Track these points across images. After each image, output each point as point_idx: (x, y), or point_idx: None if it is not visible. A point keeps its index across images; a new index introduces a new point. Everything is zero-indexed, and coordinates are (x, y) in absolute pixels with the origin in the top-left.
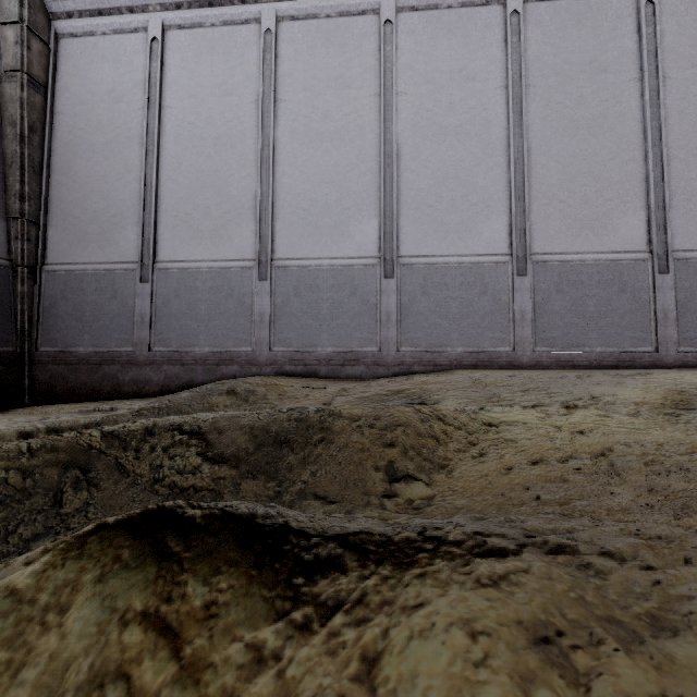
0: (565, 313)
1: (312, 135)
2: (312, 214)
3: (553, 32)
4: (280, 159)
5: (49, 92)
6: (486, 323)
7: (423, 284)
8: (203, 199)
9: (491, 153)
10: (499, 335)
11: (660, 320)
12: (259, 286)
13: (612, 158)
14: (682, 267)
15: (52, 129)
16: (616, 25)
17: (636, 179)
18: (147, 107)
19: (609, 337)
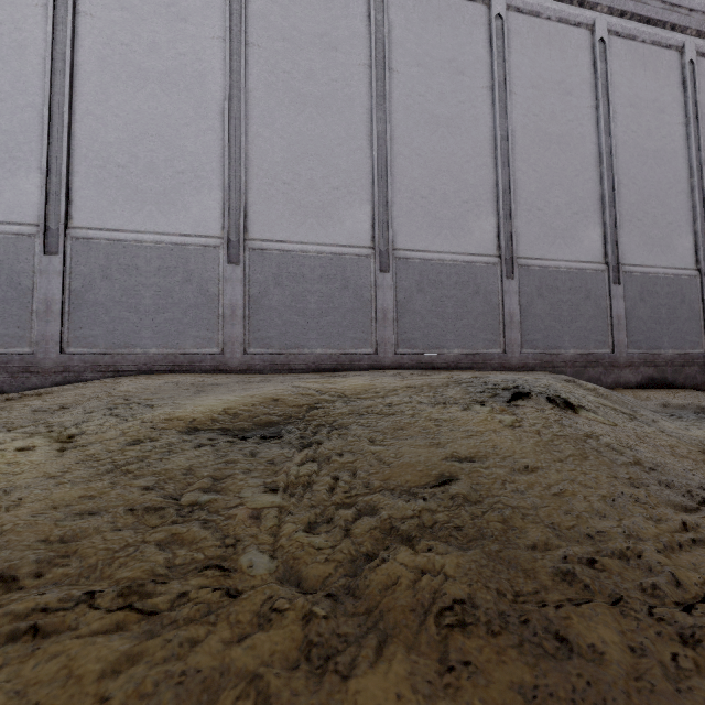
0: (284, 309)
1: None
2: None
3: None
4: None
5: None
6: (189, 319)
7: (105, 266)
8: None
9: (205, 113)
10: (205, 334)
11: (380, 320)
12: None
13: (340, 144)
14: (403, 266)
15: None
16: (349, 3)
17: (363, 170)
18: None
19: (330, 337)
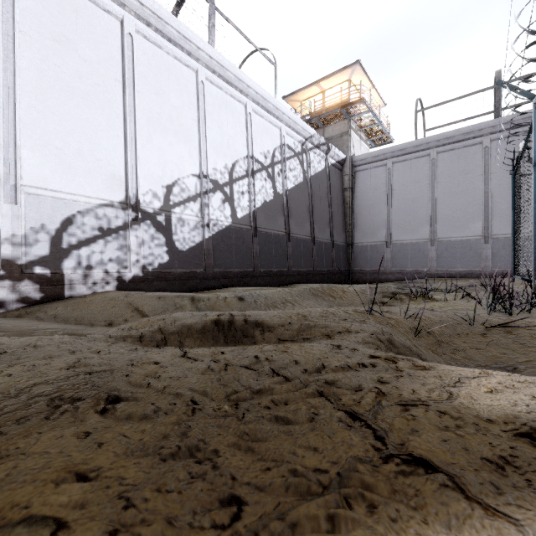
0: None
1: (451, 193)
2: (452, 221)
3: None
4: (438, 203)
5: (353, 190)
6: None
7: (503, 245)
8: (408, 219)
9: None
10: None
11: None
12: (431, 248)
13: None
14: None
15: (354, 201)
16: None
17: None
18: (387, 191)
19: None
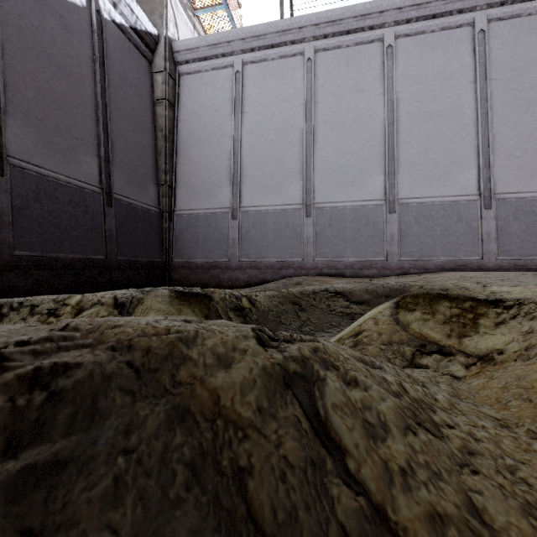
0: (520, 233)
1: (338, 123)
2: (338, 173)
3: (510, 41)
4: (317, 140)
5: (176, 108)
6: (461, 241)
7: (415, 216)
8: (268, 168)
9: (464, 127)
10: (471, 249)
11: None
12: (306, 220)
13: None
14: None
15: (177, 130)
16: None
17: None
18: (234, 113)
19: None
